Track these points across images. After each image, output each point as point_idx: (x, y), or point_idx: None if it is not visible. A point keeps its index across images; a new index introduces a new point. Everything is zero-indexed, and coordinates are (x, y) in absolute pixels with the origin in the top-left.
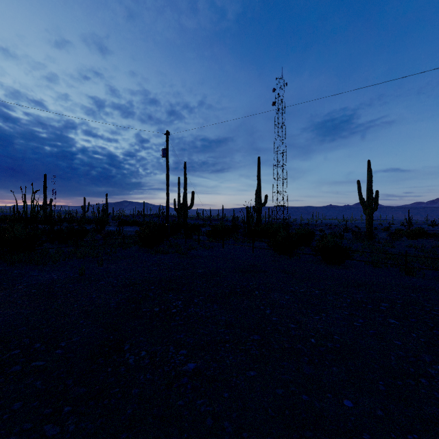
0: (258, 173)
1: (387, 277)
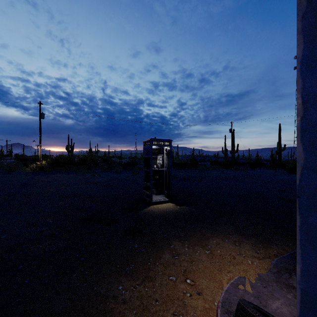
0: (279, 133)
1: None
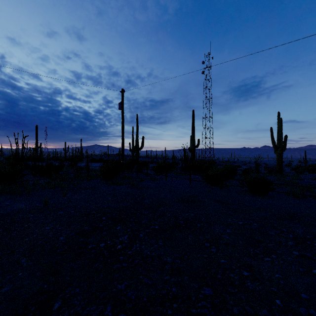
0: (192, 122)
1: (312, 208)
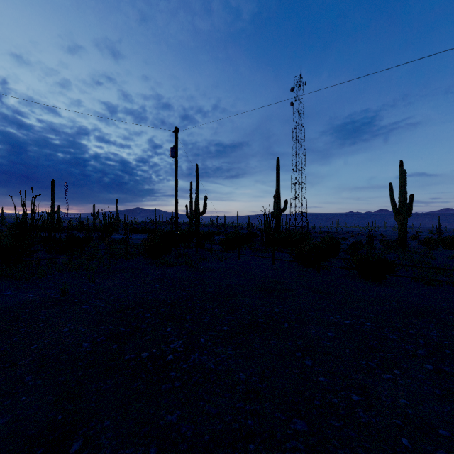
0: (277, 176)
1: (451, 300)
